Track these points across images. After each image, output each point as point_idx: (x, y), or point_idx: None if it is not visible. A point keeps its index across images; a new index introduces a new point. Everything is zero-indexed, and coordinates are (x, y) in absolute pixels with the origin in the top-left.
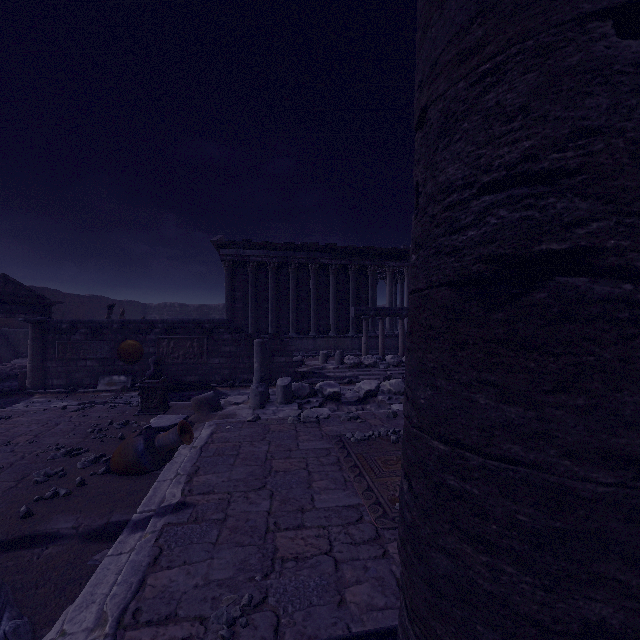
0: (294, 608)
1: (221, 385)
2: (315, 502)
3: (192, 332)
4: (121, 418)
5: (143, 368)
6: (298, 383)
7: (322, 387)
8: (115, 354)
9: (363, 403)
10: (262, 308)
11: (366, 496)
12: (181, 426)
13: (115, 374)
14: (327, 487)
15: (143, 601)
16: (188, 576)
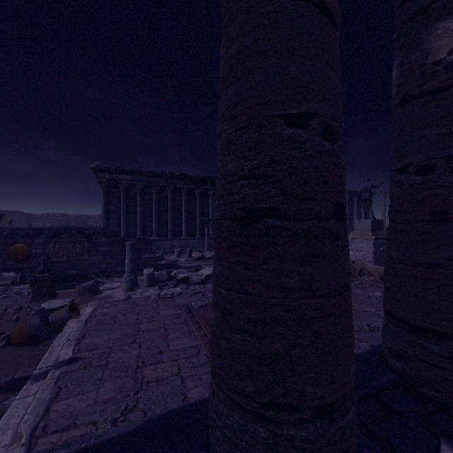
0: (155, 407)
1: (99, 276)
2: (170, 346)
3: (75, 237)
4: (14, 305)
5: (31, 265)
6: (159, 272)
7: (176, 274)
8: (5, 255)
9: (204, 283)
10: (131, 218)
11: (203, 339)
12: (70, 306)
13: (5, 271)
14: (178, 337)
15: (49, 420)
16: (82, 401)
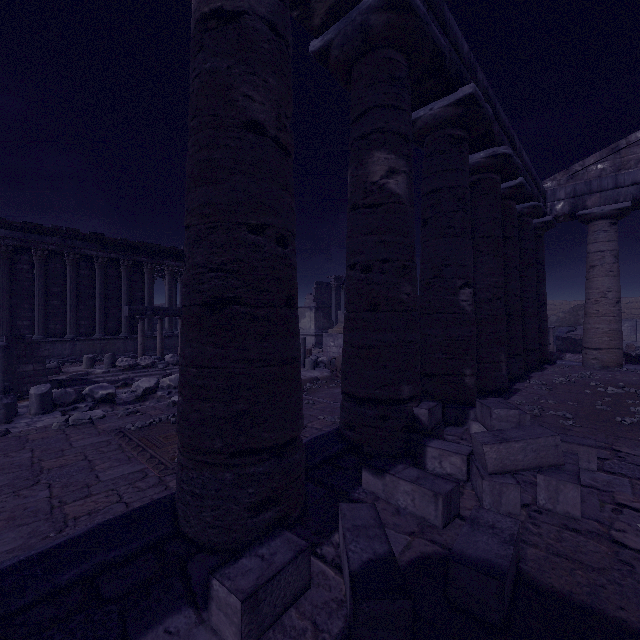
0: None
1: None
2: (101, 478)
3: None
4: None
5: None
6: (60, 390)
7: (93, 390)
8: None
9: (142, 401)
10: None
11: (150, 462)
12: None
13: None
14: (111, 466)
15: None
16: None
